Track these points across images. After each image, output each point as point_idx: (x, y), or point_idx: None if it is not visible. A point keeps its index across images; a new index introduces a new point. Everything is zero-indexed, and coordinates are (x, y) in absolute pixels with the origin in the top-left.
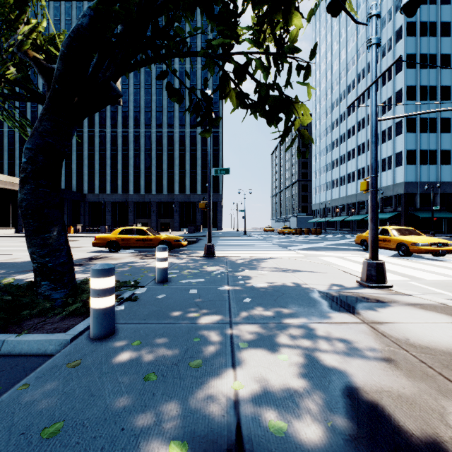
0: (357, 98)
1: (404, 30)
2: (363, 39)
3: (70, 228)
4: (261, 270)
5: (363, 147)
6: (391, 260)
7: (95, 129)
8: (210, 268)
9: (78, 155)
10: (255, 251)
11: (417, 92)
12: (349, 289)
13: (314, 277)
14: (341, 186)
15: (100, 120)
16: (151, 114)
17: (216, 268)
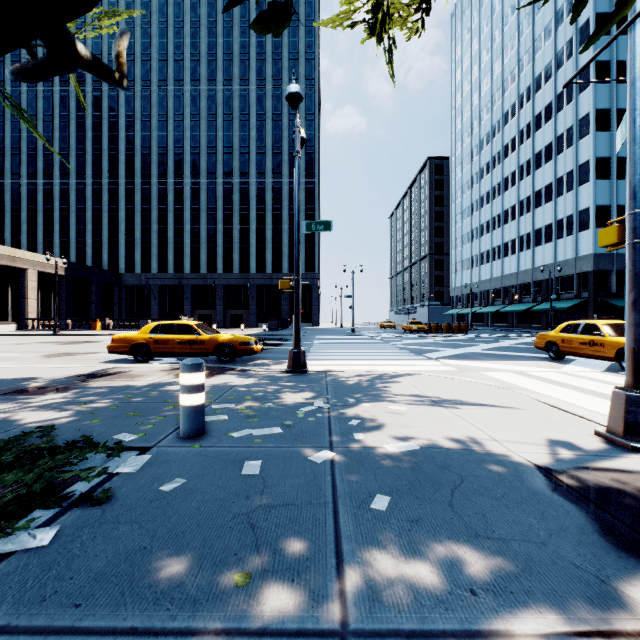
0: (591, 59)
1: (592, 25)
2: (528, 44)
3: (96, 323)
4: (392, 403)
5: (528, 203)
6: (614, 378)
7: (136, 180)
8: (295, 398)
9: (110, 218)
10: (372, 360)
11: (612, 118)
12: (597, 456)
13: (502, 420)
14: (494, 261)
15: (143, 166)
16: (216, 158)
17: (307, 396)
